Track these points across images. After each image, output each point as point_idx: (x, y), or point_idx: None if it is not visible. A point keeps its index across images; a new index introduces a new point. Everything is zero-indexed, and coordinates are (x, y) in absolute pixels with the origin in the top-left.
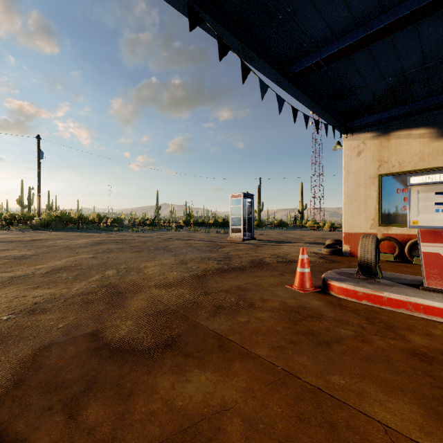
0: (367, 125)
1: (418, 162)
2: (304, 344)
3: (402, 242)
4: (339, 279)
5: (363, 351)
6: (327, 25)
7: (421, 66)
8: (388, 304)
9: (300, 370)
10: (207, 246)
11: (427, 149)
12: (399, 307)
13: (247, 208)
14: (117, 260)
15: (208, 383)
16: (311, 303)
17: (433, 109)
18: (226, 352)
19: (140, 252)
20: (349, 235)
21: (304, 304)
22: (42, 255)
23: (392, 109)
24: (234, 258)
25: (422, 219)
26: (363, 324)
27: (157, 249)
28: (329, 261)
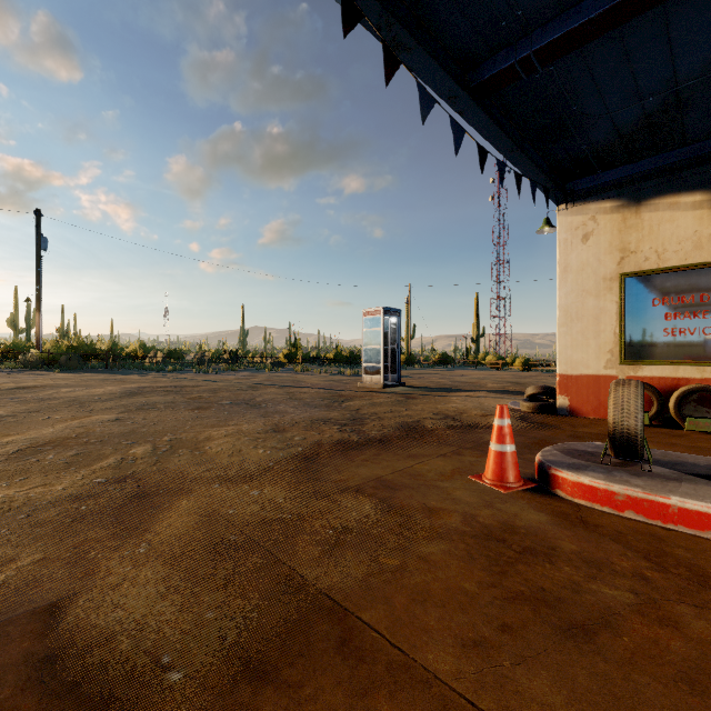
0: (601, 188)
1: (691, 251)
2: (531, 631)
3: (662, 392)
4: (572, 465)
5: (672, 655)
6: None
7: (710, 74)
8: (681, 520)
9: None
10: (322, 398)
11: (707, 229)
12: (705, 528)
13: (390, 332)
14: (159, 425)
15: None
16: (525, 517)
17: None
18: (357, 664)
19: (203, 410)
20: (567, 379)
21: (512, 519)
22: (24, 416)
23: (644, 160)
24: (370, 420)
25: None
26: (644, 571)
27: (235, 404)
28: (536, 426)
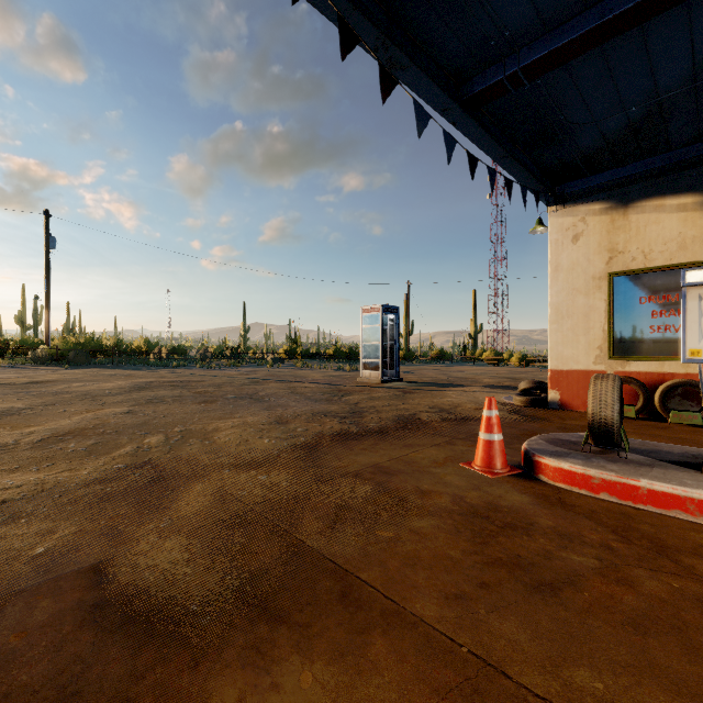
0: (590, 191)
1: (676, 252)
2: (506, 588)
3: (649, 386)
4: (554, 453)
5: (624, 606)
6: (532, 4)
7: (689, 86)
8: (649, 500)
9: (505, 652)
10: (323, 393)
11: (691, 231)
12: (671, 507)
13: (388, 329)
14: (169, 417)
15: (318, 691)
16: (509, 498)
17: (702, 162)
18: (356, 611)
19: (209, 404)
20: (558, 374)
21: (497, 500)
22: (41, 409)
23: (631, 164)
24: (369, 413)
25: None
26: (610, 542)
27: (239, 398)
28: (527, 419)
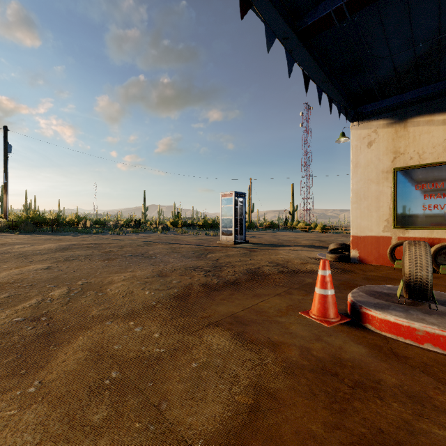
0: (381, 110)
1: (442, 153)
2: None
3: None
4: (377, 305)
5: None
6: None
7: None
8: None
9: None
10: (194, 251)
11: None
12: None
13: (239, 208)
14: (77, 272)
15: None
16: (349, 350)
17: None
18: None
19: (111, 261)
20: (358, 239)
21: (339, 352)
22: None
23: (410, 91)
24: (226, 267)
25: None
26: None
27: (134, 256)
28: (339, 271)
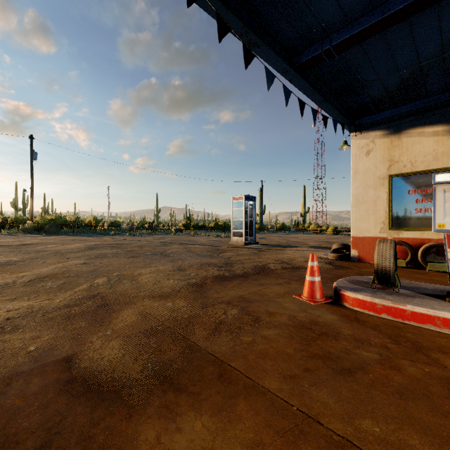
0: (377, 123)
1: (431, 161)
2: (321, 372)
3: (414, 247)
4: (353, 288)
5: (394, 382)
6: (339, 6)
7: (439, 57)
8: (412, 318)
9: (320, 410)
10: (207, 251)
11: (441, 148)
12: (425, 322)
13: (249, 210)
14: (109, 266)
15: (205, 432)
16: (324, 317)
17: (448, 104)
18: (228, 385)
19: (135, 258)
20: (357, 239)
21: (316, 318)
22: (29, 261)
23: (403, 106)
24: (236, 264)
25: (449, 221)
26: (387, 344)
27: (154, 254)
28: (337, 267)
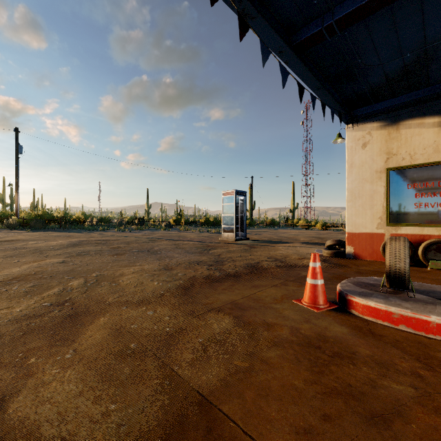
0: (374, 113)
1: (432, 154)
2: (345, 419)
3: (413, 243)
4: (361, 293)
5: None
6: None
7: None
8: (438, 332)
9: None
10: (197, 247)
11: None
12: None
13: (240, 206)
14: (90, 266)
15: None
16: (333, 330)
17: None
18: None
19: (120, 256)
20: (353, 235)
21: (324, 331)
22: (2, 260)
23: (402, 95)
24: (227, 262)
25: None
26: (418, 370)
27: (141, 251)
28: (333, 265)
